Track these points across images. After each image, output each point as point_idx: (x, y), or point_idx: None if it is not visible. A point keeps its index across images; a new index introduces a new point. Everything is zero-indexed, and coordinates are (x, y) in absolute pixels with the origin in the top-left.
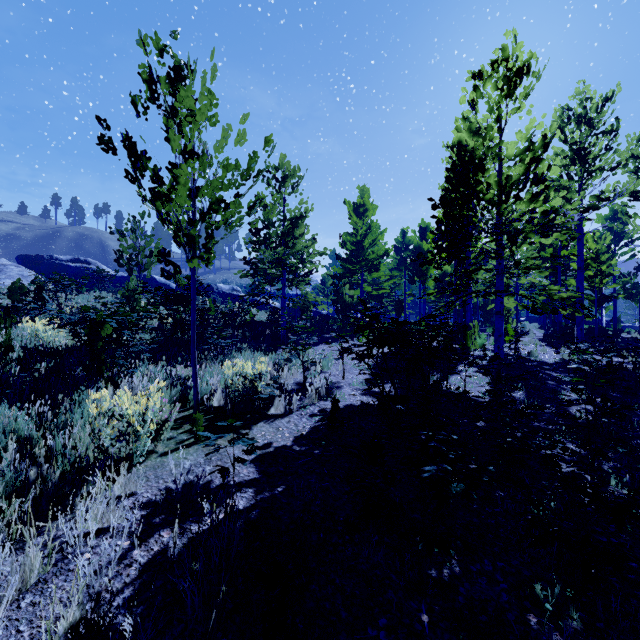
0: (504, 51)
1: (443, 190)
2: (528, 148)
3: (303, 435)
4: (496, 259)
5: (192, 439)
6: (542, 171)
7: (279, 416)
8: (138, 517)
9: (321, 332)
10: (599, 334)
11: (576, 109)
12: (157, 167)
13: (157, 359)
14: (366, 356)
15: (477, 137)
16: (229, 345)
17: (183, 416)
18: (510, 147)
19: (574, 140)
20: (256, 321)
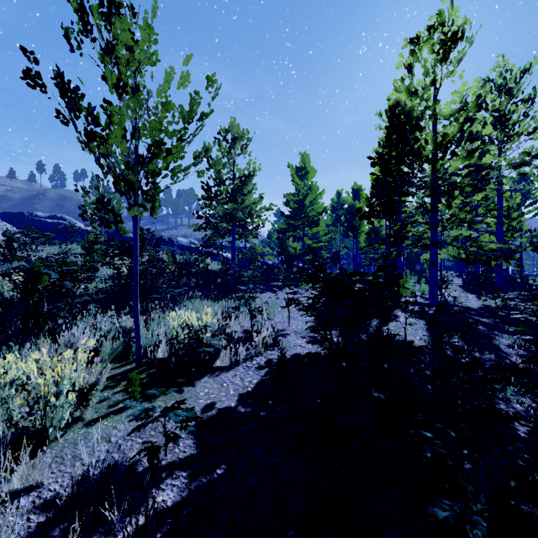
0: (440, 16)
1: (377, 153)
2: (463, 107)
3: (249, 392)
4: (432, 212)
5: (128, 400)
6: (475, 130)
7: (225, 369)
8: (32, 527)
9: (267, 280)
10: (510, 281)
11: (497, 80)
12: (91, 106)
13: (107, 308)
14: (314, 308)
15: (415, 97)
16: (182, 293)
17: (124, 371)
18: (446, 107)
19: (495, 108)
20: (209, 270)
